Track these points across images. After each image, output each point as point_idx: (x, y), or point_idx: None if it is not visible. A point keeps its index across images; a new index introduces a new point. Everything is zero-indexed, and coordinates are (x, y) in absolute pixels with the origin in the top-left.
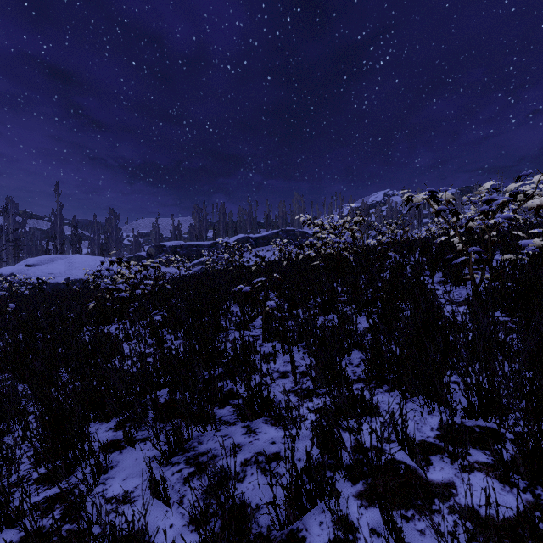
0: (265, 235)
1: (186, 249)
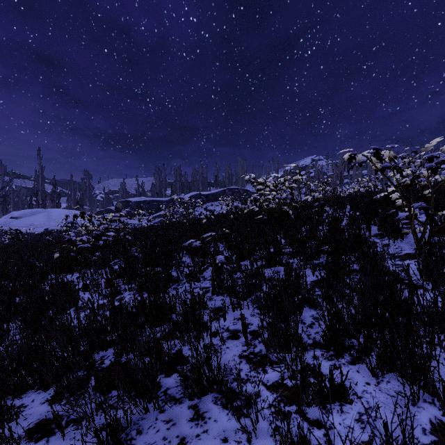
0: (214, 192)
1: (148, 204)
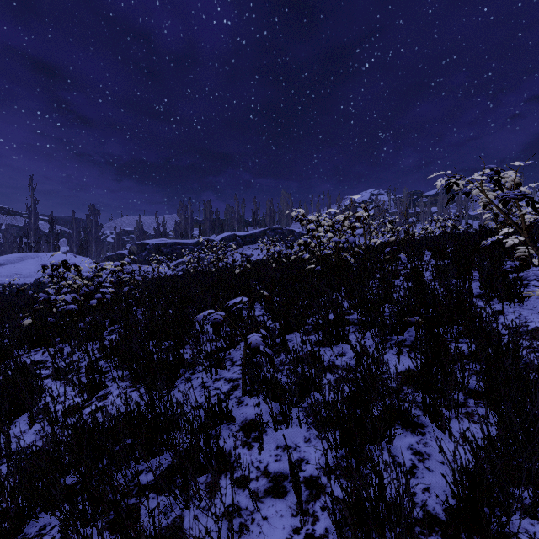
0: (252, 233)
1: (170, 248)
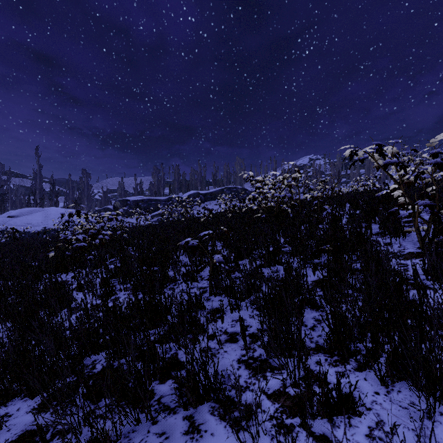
0: (212, 191)
1: (146, 203)
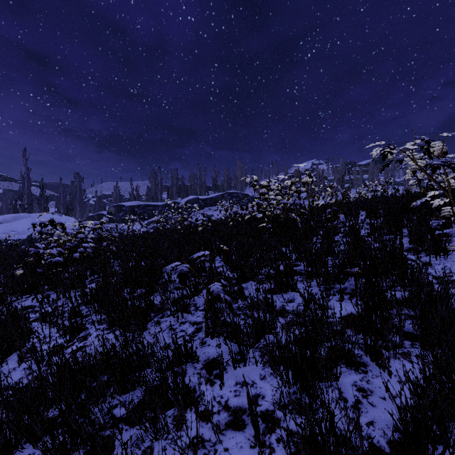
0: (212, 197)
1: (142, 209)
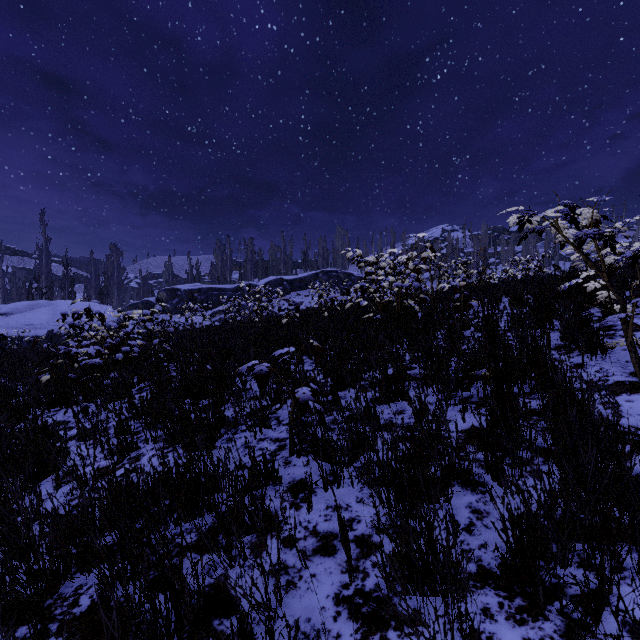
0: (302, 277)
1: (205, 294)
